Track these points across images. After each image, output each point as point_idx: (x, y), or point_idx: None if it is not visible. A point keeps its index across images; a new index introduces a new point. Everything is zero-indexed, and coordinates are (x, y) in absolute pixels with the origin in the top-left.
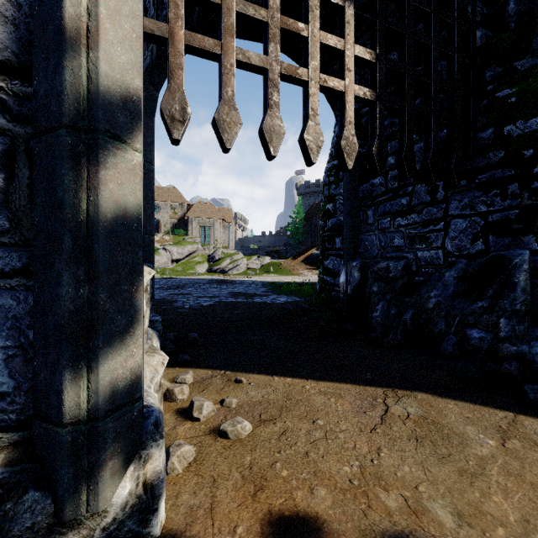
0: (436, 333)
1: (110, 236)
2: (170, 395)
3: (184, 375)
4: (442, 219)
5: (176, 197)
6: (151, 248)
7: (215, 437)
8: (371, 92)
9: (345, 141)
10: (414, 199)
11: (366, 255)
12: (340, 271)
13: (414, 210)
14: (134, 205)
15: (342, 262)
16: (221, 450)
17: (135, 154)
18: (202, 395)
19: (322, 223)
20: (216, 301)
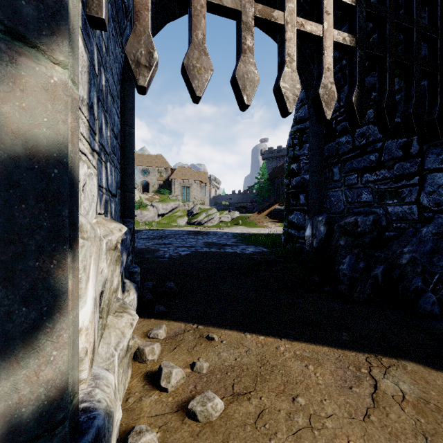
0: (412, 290)
1: (4, 186)
2: (140, 355)
3: (157, 330)
4: (417, 174)
5: (162, 163)
6: (132, 204)
7: (183, 417)
8: (350, 37)
9: (323, 89)
10: (383, 155)
11: (332, 210)
12: (303, 224)
13: (384, 166)
14: (52, 142)
15: (306, 217)
16: (188, 440)
17: (56, 68)
18: (173, 355)
19: (287, 181)
20: (192, 251)
